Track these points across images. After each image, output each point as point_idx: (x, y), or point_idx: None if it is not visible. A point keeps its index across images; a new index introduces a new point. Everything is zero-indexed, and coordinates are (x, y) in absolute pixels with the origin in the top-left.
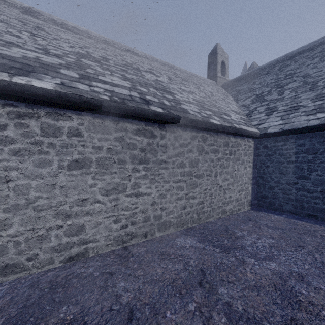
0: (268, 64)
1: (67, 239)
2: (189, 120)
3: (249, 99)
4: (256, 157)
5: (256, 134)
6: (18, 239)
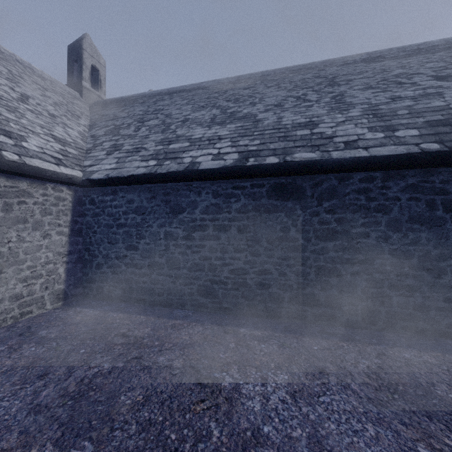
0: (151, 93)
1: None
2: None
3: (105, 129)
4: (79, 218)
5: (71, 179)
6: None
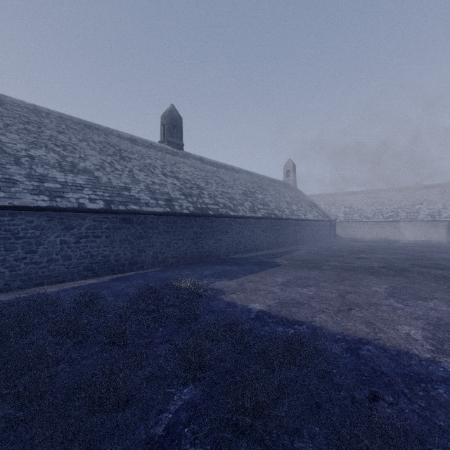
0: None
1: (393, 236)
2: (415, 221)
3: None
4: (449, 227)
5: (446, 221)
6: (388, 235)
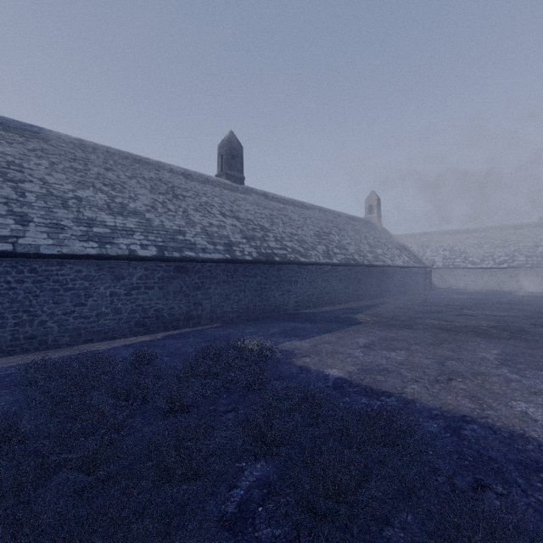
0: None
1: (508, 287)
2: (538, 267)
3: None
4: None
5: None
6: (501, 285)
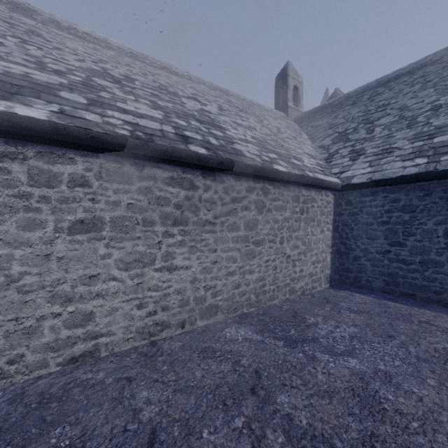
0: (355, 92)
1: (67, 333)
2: (243, 165)
3: (329, 138)
4: (336, 217)
5: (336, 186)
6: None
